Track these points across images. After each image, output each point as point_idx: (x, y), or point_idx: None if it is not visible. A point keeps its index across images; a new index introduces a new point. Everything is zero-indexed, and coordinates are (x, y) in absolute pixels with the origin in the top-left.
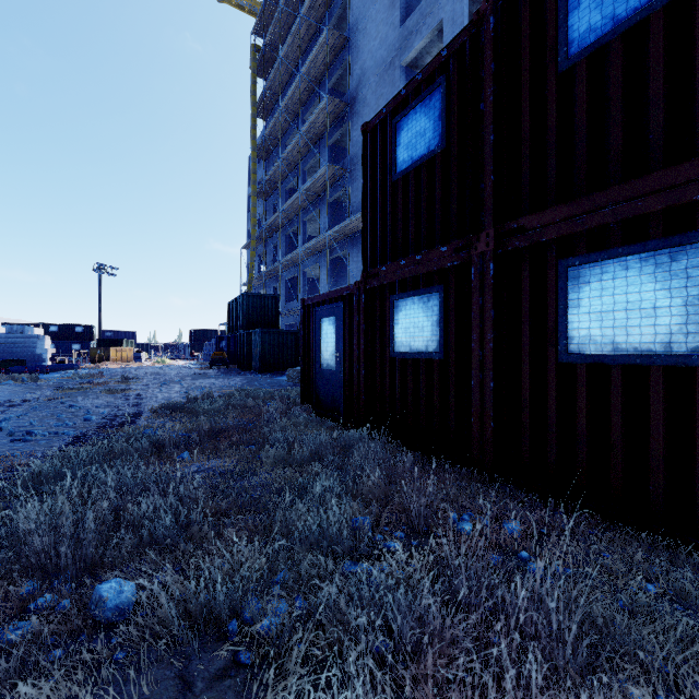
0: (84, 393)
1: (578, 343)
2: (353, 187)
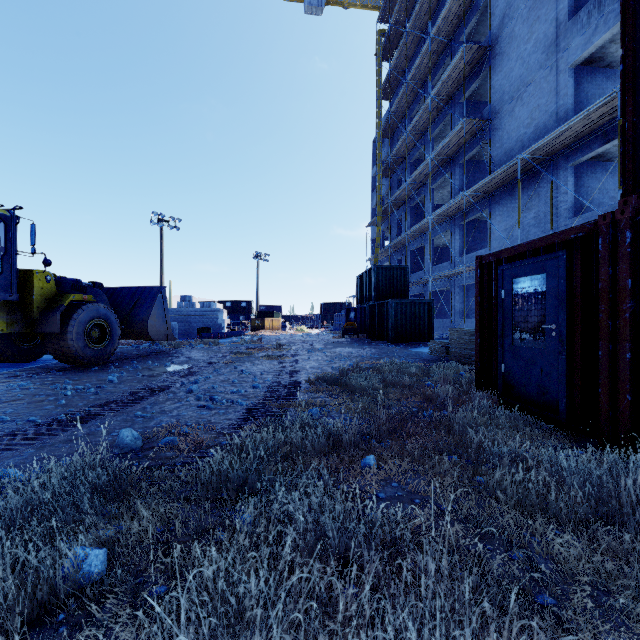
0: (250, 358)
1: None
2: (494, 138)
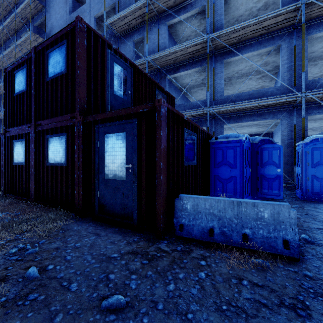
0: None
1: (50, 160)
2: None
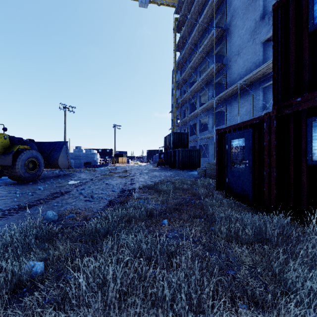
0: (111, 177)
1: None
2: (228, 73)
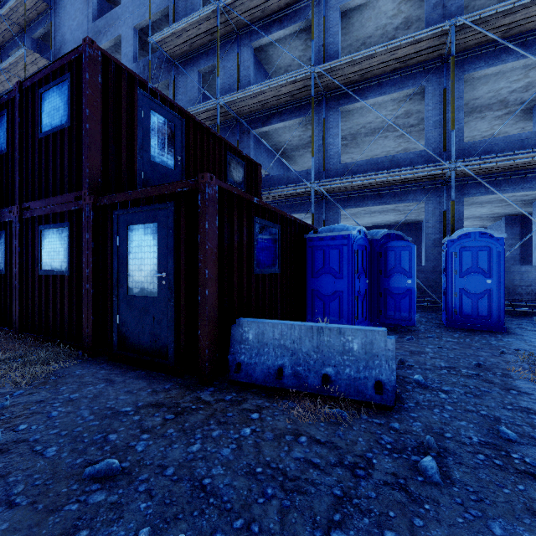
0: None
1: (44, 265)
2: None
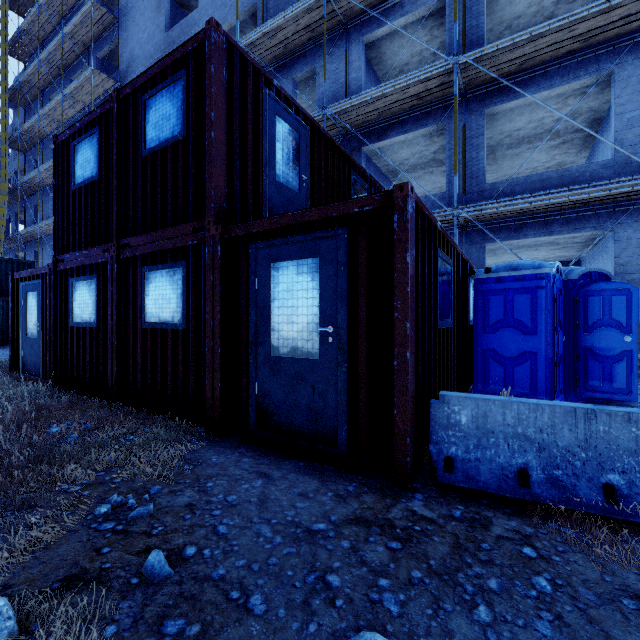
0: None
1: (149, 316)
2: None
